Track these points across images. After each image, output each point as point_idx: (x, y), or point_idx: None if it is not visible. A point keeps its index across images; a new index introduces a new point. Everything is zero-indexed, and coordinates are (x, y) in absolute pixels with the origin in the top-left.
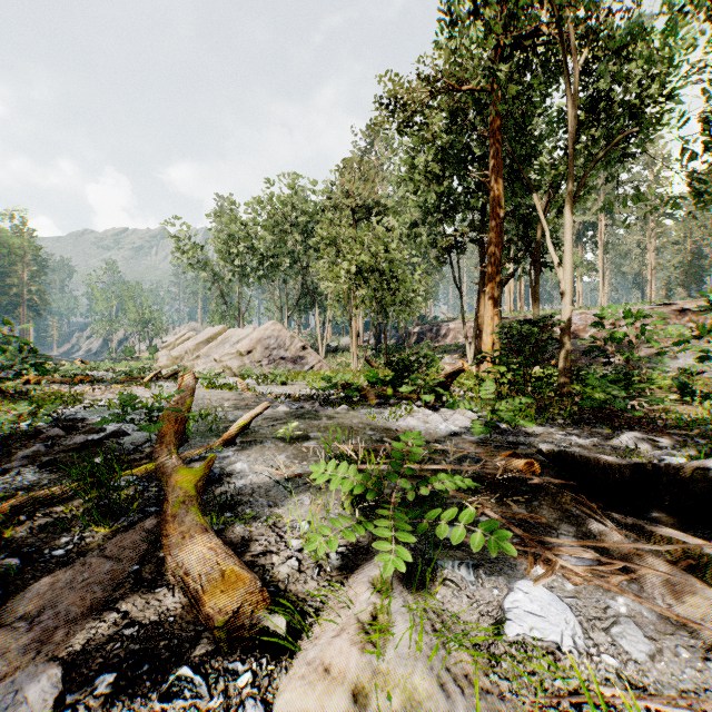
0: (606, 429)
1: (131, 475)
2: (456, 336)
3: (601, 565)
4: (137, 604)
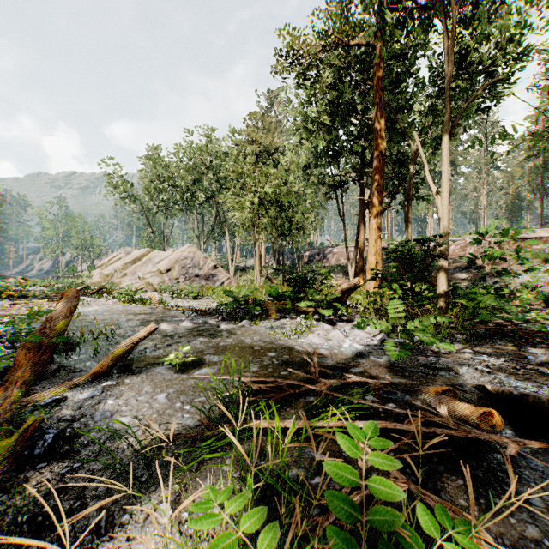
0: (508, 346)
1: None
2: (339, 258)
3: None
4: None
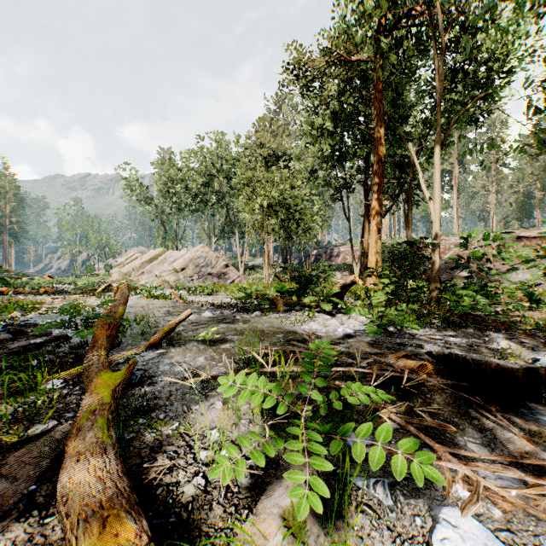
0: (476, 332)
1: (61, 378)
2: (345, 257)
3: (528, 487)
4: (18, 541)
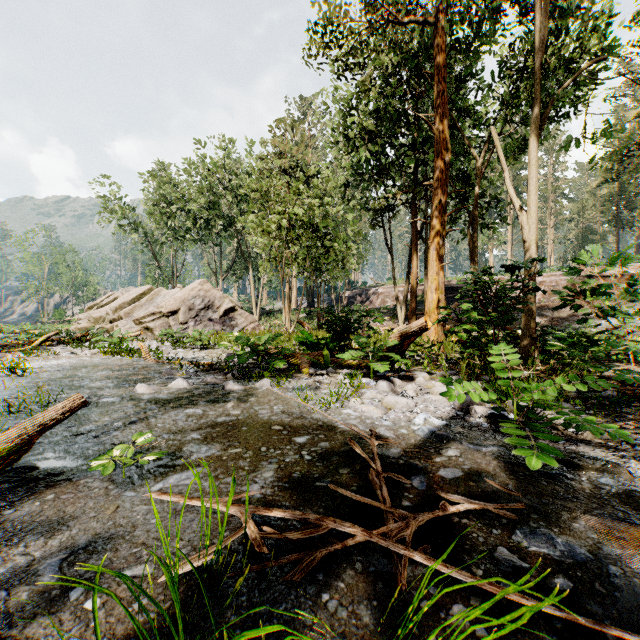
0: None
1: None
2: (385, 300)
3: None
4: None
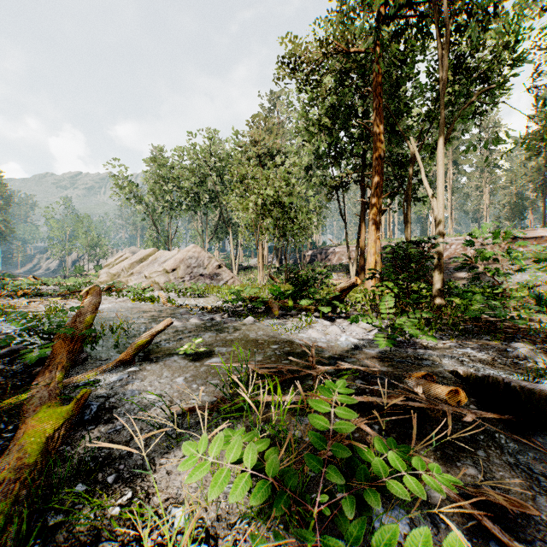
0: (493, 340)
1: None
2: (341, 258)
3: None
4: None
